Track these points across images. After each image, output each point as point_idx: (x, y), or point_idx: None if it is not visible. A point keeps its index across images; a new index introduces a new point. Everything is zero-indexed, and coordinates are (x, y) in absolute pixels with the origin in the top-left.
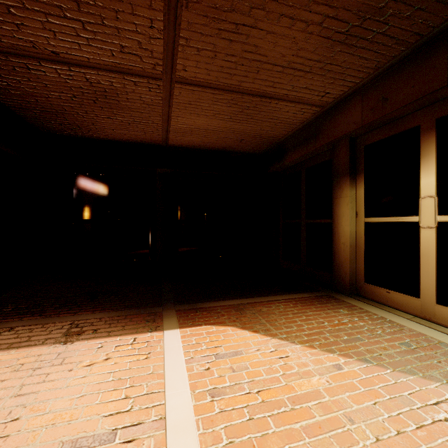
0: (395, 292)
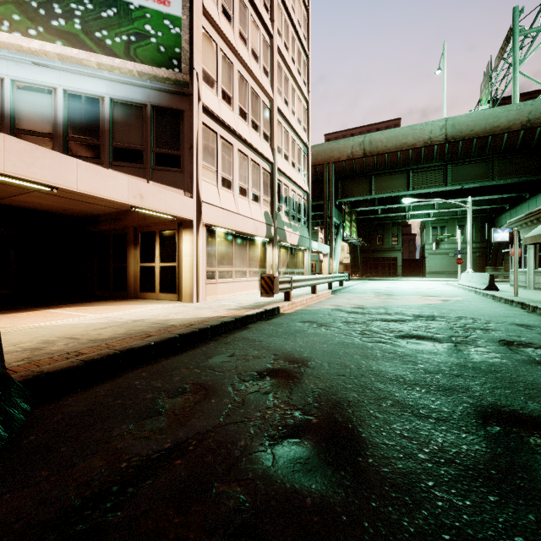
0: (150, 293)
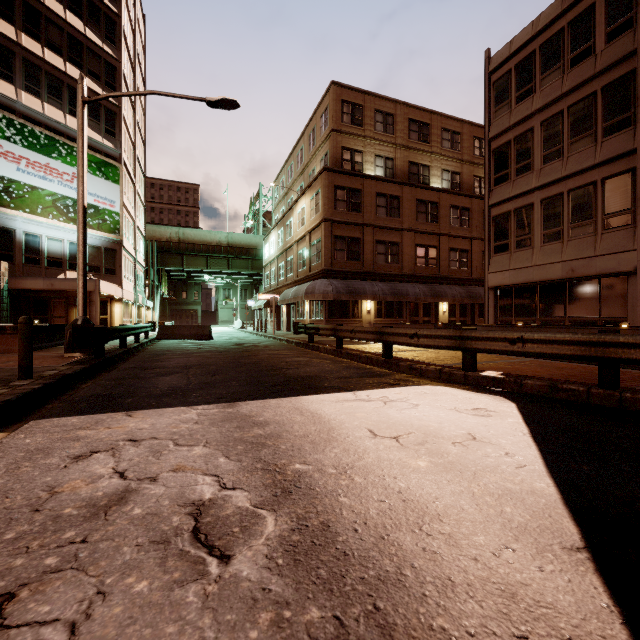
0: None
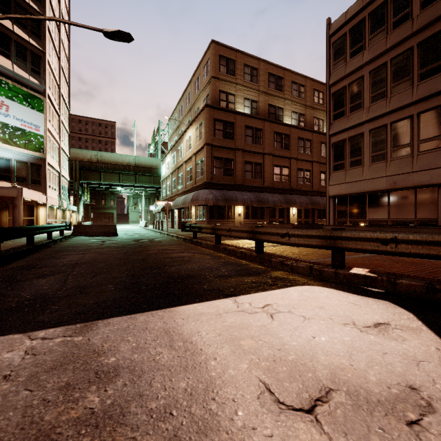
0: None
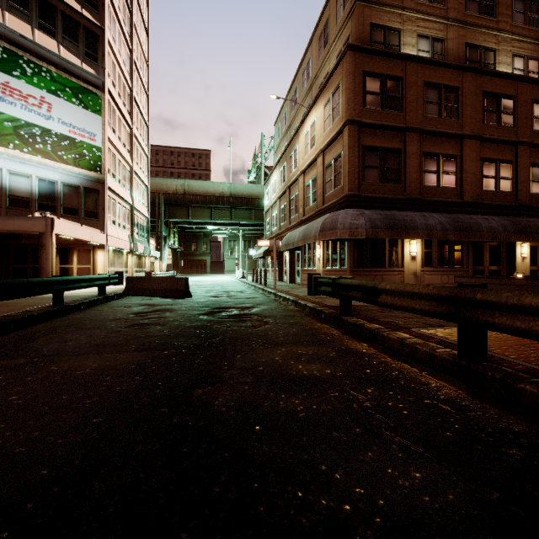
0: None
